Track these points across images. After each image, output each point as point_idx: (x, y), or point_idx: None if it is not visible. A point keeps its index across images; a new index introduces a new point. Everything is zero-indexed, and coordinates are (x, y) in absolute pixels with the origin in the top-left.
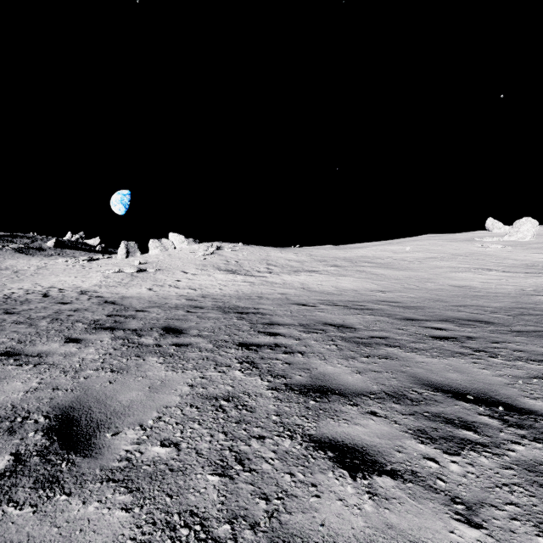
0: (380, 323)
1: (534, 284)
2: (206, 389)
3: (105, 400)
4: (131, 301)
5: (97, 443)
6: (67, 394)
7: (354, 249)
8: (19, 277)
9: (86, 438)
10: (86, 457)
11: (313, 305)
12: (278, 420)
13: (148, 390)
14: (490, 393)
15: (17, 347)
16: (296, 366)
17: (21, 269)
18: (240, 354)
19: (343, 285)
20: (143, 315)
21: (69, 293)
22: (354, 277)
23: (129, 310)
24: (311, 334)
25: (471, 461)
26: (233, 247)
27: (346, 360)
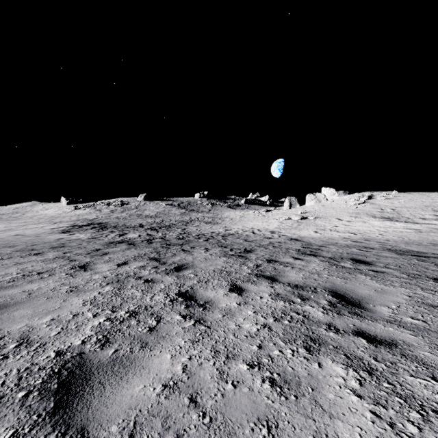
0: None
1: None
2: (424, 300)
3: (350, 290)
4: (308, 239)
5: (366, 307)
6: (325, 283)
7: None
8: (234, 222)
9: (357, 303)
10: (366, 311)
11: None
12: None
13: (375, 292)
14: None
15: (272, 258)
16: None
17: (233, 217)
18: None
19: None
20: (326, 249)
21: (264, 232)
22: None
23: (313, 245)
24: None
25: None
26: (386, 195)
27: None
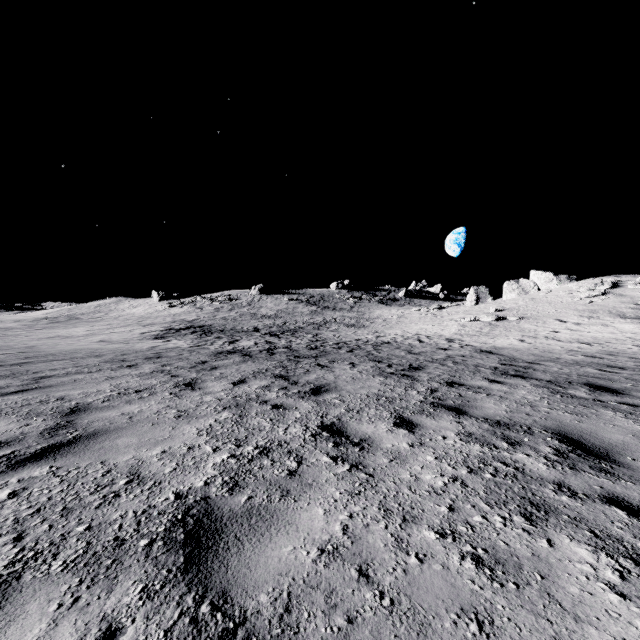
0: None
1: None
2: None
3: (589, 433)
4: (508, 352)
5: (620, 461)
6: (544, 421)
7: None
8: (389, 324)
9: (603, 454)
10: (620, 467)
11: None
12: None
13: (634, 437)
14: None
15: (454, 379)
16: None
17: (387, 318)
18: None
19: None
20: (541, 367)
21: (437, 340)
22: None
23: (518, 361)
24: None
25: None
26: None
27: None
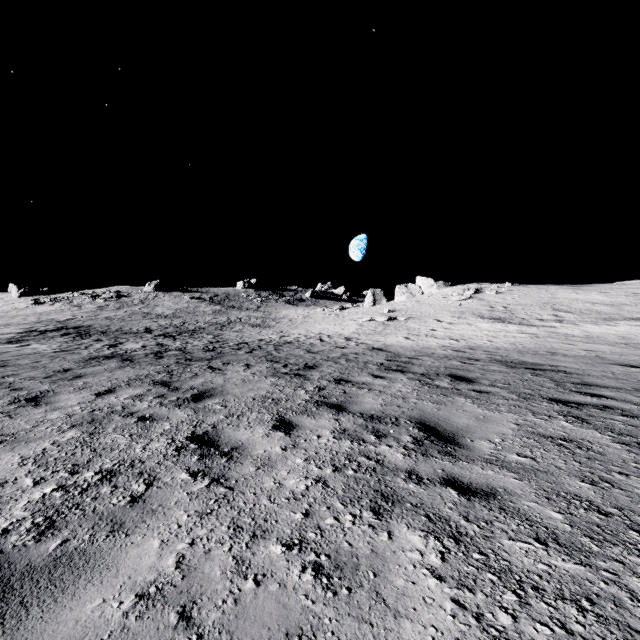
0: None
1: None
2: (535, 429)
3: (444, 420)
4: (395, 349)
5: (462, 443)
6: (411, 411)
7: None
8: (294, 324)
9: (450, 438)
10: (461, 448)
11: None
12: (639, 467)
13: (476, 420)
14: None
15: (343, 377)
16: None
17: (293, 318)
18: (557, 408)
19: None
20: (419, 362)
21: (337, 339)
22: None
23: (401, 357)
24: None
25: None
26: (497, 288)
27: None
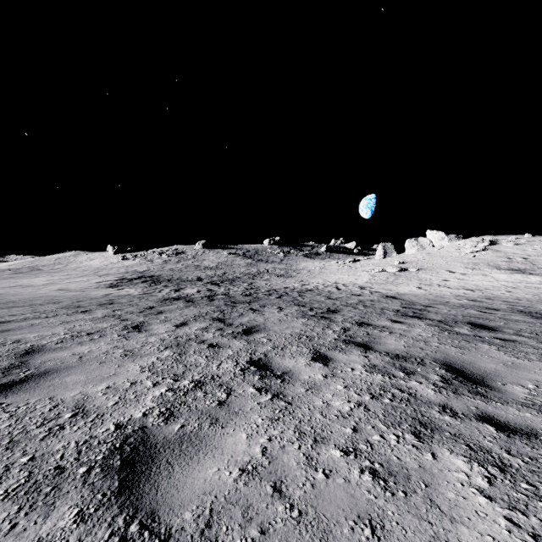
0: None
1: None
2: None
3: (469, 363)
4: (409, 297)
5: (492, 385)
6: (434, 354)
7: None
8: (312, 274)
9: (479, 380)
10: (492, 390)
11: None
12: None
13: (504, 366)
14: None
15: (364, 320)
16: None
17: (311, 269)
18: None
19: None
20: (434, 310)
21: (351, 287)
22: None
23: (416, 305)
24: None
25: None
26: (515, 240)
27: None
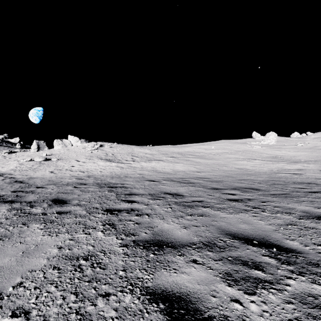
0: (198, 192)
1: (277, 167)
2: (71, 250)
3: None
4: (35, 180)
5: None
6: None
7: (183, 147)
8: None
9: None
10: None
11: (158, 181)
12: (124, 275)
13: (21, 255)
14: (266, 237)
15: None
16: (143, 225)
17: None
18: (105, 217)
19: (177, 168)
20: (41, 190)
21: None
22: (183, 163)
23: (31, 187)
24: (156, 201)
25: (264, 299)
26: (111, 145)
27: (177, 218)
